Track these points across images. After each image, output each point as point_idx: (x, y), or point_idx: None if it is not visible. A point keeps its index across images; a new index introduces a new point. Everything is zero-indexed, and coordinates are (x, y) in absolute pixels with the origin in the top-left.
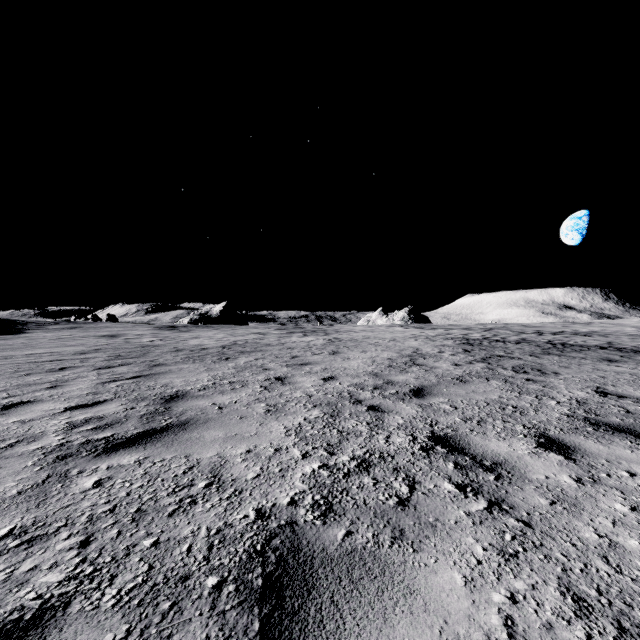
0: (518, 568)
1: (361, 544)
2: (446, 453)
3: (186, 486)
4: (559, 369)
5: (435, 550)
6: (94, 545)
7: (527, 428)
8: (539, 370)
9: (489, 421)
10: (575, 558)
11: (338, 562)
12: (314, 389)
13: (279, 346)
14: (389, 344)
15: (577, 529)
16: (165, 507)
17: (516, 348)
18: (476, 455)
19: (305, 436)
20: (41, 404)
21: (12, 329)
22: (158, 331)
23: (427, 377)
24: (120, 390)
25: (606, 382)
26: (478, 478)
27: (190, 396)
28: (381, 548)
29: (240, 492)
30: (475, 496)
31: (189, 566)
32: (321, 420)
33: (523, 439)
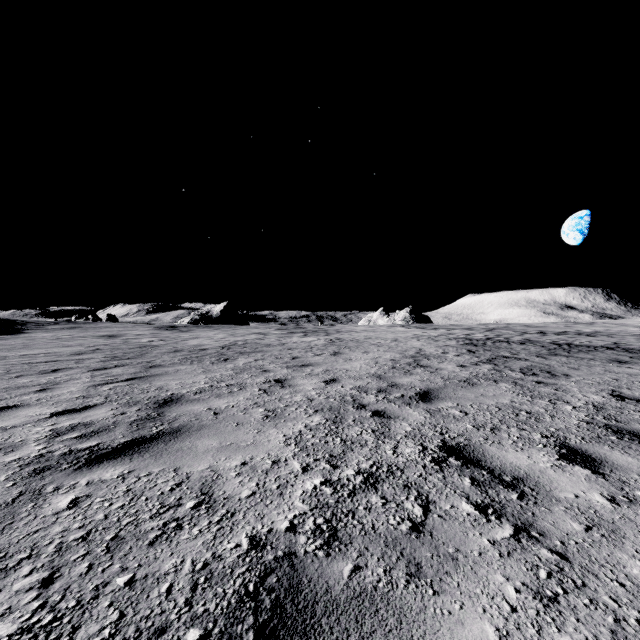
0: (561, 617)
1: (371, 583)
2: (460, 466)
3: (172, 506)
4: (569, 371)
5: (459, 592)
6: (58, 584)
7: (545, 437)
8: (548, 372)
9: (503, 428)
10: (627, 603)
11: (345, 608)
12: (315, 392)
13: (279, 346)
14: (391, 344)
15: (622, 563)
16: (146, 533)
17: (521, 349)
18: (494, 468)
19: (306, 446)
20: (27, 409)
21: (11, 329)
22: (158, 331)
23: (433, 379)
24: (112, 393)
25: (620, 385)
26: (499, 497)
27: (185, 400)
28: (395, 589)
29: (232, 514)
30: (498, 520)
31: (167, 613)
32: (323, 427)
33: (543, 449)
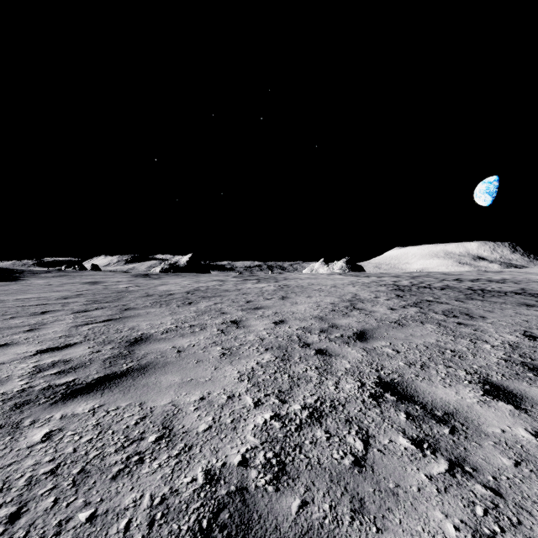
0: None
1: (318, 520)
2: (396, 401)
3: (136, 440)
4: (485, 313)
5: (401, 529)
6: (24, 519)
7: (470, 373)
8: (467, 314)
9: (432, 366)
10: None
11: None
12: (266, 332)
13: (236, 292)
14: (331, 290)
15: None
16: (110, 467)
17: (442, 294)
18: (426, 404)
19: (257, 382)
20: (15, 347)
21: (10, 277)
22: (134, 278)
23: (367, 321)
24: (90, 333)
25: (531, 326)
26: (433, 431)
27: (153, 339)
28: (340, 526)
29: (190, 448)
30: (433, 454)
31: None
32: (272, 364)
33: (468, 386)
